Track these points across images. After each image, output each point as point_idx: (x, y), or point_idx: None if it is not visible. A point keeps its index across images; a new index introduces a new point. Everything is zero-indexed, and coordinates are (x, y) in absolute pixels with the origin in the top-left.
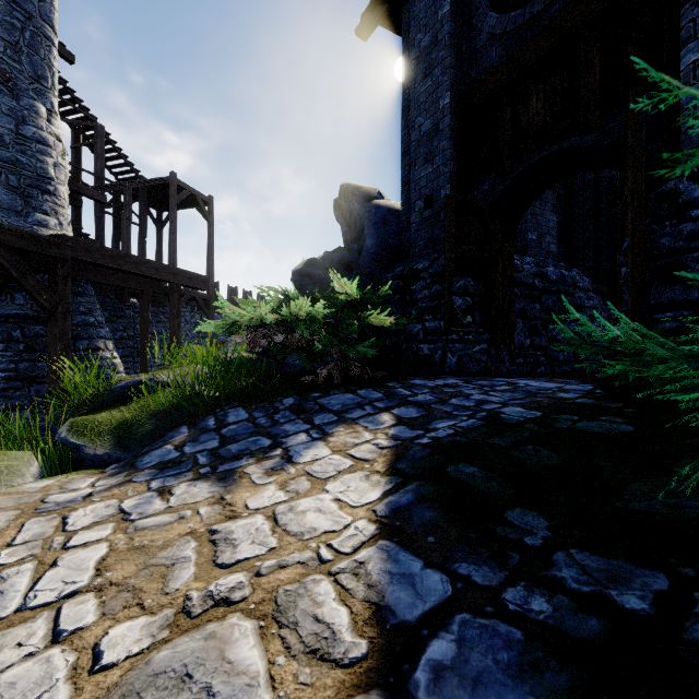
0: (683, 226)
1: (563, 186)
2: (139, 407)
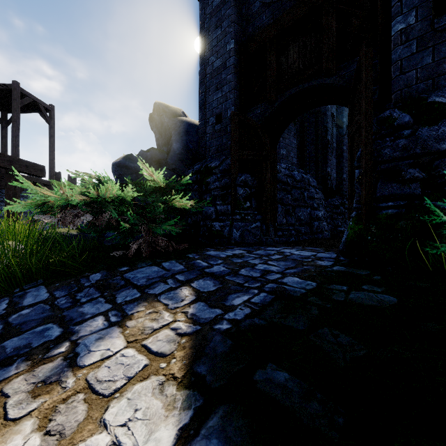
0: (398, 141)
1: (299, 122)
2: None
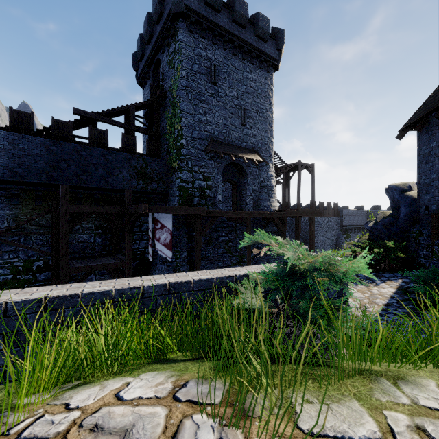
0: None
1: None
2: None
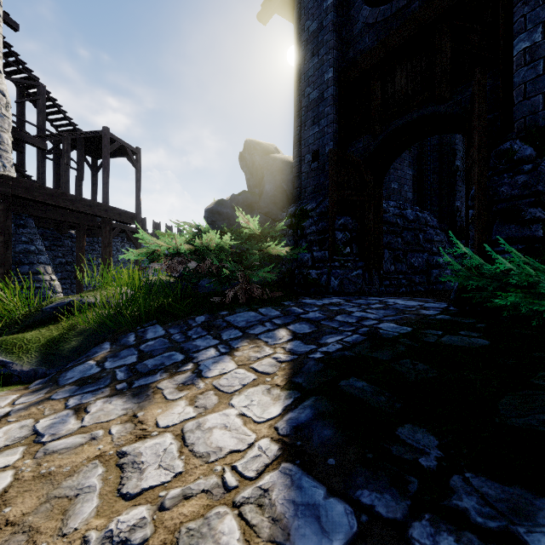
0: (518, 178)
1: (416, 148)
2: (67, 326)
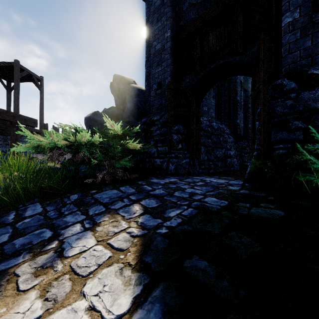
0: (287, 101)
1: (217, 87)
2: None
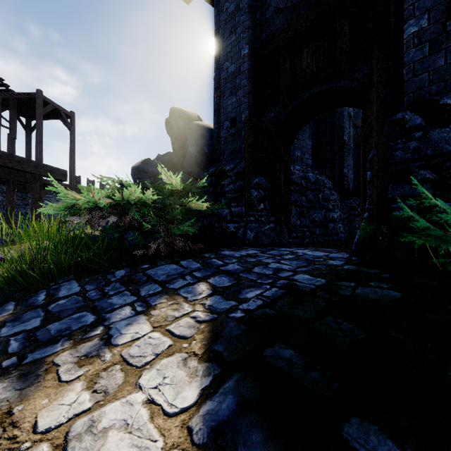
0: (410, 143)
1: (314, 123)
2: None
